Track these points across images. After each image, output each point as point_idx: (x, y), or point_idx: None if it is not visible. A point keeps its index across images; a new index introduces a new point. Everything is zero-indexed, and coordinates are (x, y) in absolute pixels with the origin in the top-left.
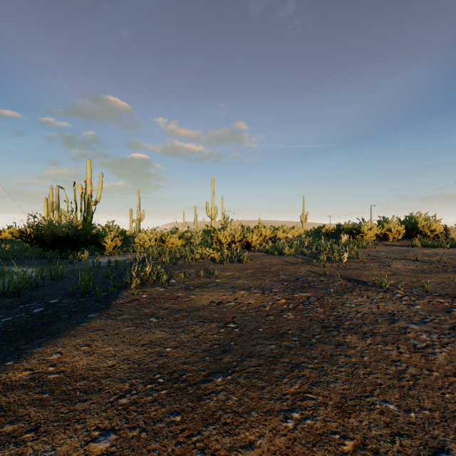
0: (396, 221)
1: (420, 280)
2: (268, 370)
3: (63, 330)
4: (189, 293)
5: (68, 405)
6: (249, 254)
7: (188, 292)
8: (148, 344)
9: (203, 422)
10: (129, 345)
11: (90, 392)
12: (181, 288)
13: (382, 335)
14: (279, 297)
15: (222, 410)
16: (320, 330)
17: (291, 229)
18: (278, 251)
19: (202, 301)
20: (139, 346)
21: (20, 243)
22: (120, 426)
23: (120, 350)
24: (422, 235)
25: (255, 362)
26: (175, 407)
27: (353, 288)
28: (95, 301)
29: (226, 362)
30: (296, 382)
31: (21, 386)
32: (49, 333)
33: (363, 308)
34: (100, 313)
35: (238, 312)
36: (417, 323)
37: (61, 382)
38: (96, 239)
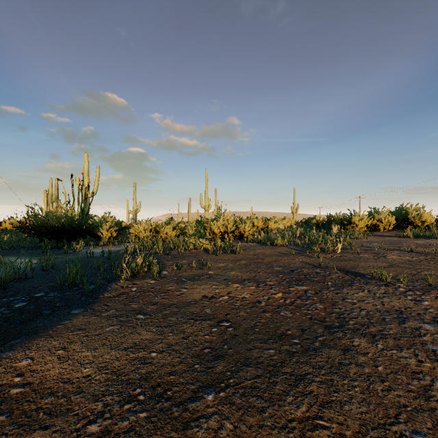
0: (387, 212)
1: (419, 272)
2: (268, 383)
3: (41, 330)
4: (181, 286)
5: (24, 434)
6: (241, 244)
7: (179, 285)
8: (131, 348)
9: None
10: (110, 349)
11: (55, 414)
12: (172, 280)
13: (394, 338)
14: (275, 291)
15: None
16: (322, 331)
17: (282, 219)
18: (270, 241)
19: (194, 295)
20: (121, 350)
21: (19, 233)
22: None
23: (99, 356)
24: (413, 226)
25: (252, 372)
26: None
27: (352, 281)
28: (82, 294)
29: (218, 372)
30: (303, 403)
31: None
32: (25, 333)
33: (367, 305)
34: (84, 308)
35: (231, 308)
36: (430, 323)
37: (24, 399)
38: (92, 230)
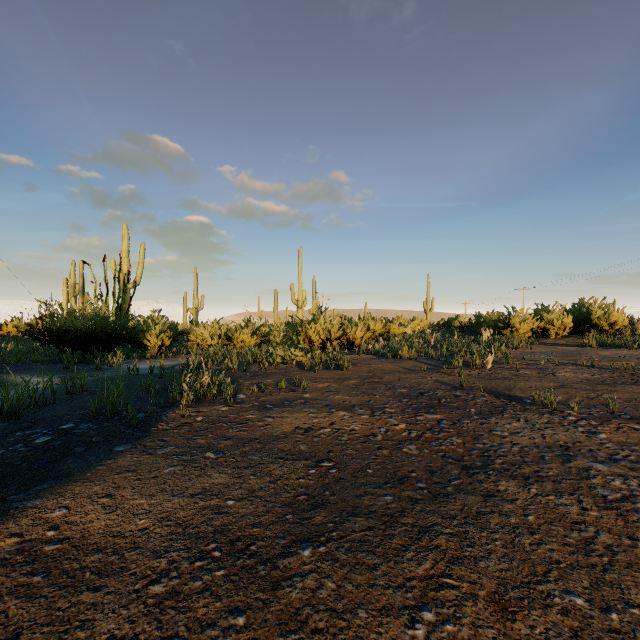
0: (560, 310)
1: (600, 395)
2: (382, 537)
3: (76, 472)
4: (265, 414)
5: (69, 596)
6: (351, 356)
7: (263, 413)
8: (200, 494)
9: (280, 627)
10: (171, 496)
11: (105, 574)
12: (253, 406)
13: (554, 481)
14: (396, 421)
15: (311, 605)
16: (458, 473)
17: (410, 321)
18: (392, 352)
19: (283, 427)
20: (186, 497)
21: (28, 341)
22: (147, 634)
23: (158, 504)
24: (598, 330)
25: (362, 523)
26: (237, 601)
27: (504, 408)
28: (127, 425)
29: (317, 523)
30: (427, 559)
31: (0, 562)
32: (54, 476)
33: (521, 438)
34: (132, 444)
35: (336, 443)
36: (605, 462)
37: (63, 557)
38: (134, 336)
